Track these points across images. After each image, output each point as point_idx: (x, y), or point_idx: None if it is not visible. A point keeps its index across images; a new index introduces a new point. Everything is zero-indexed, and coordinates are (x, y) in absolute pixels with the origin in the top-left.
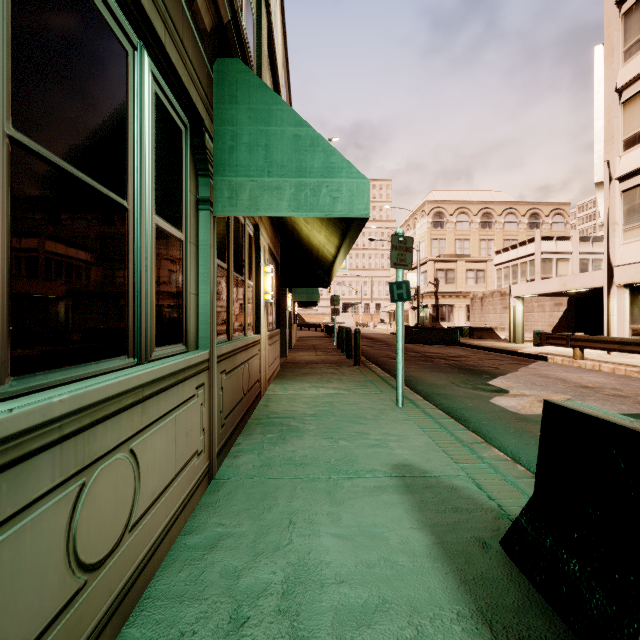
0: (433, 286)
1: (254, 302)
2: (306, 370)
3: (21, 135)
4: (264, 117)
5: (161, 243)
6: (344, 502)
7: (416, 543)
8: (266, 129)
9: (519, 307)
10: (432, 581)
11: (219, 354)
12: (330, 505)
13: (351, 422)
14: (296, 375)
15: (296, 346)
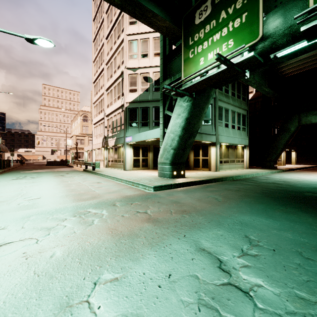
0: (75, 145)
1: None
2: None
3: None
4: None
5: None
6: None
7: None
8: None
9: (86, 154)
10: None
11: None
12: None
13: None
14: None
15: None
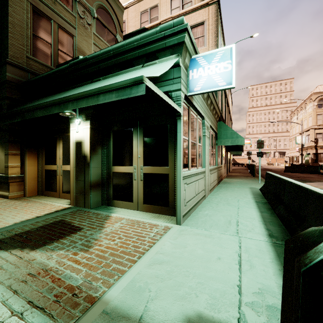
0: (313, 143)
1: (220, 157)
2: (235, 177)
3: (211, 149)
4: (226, 130)
5: (214, 152)
6: (239, 188)
7: (248, 190)
8: (226, 131)
9: None
10: (248, 191)
11: (218, 167)
12: (236, 188)
13: (244, 184)
14: (231, 177)
15: (231, 171)
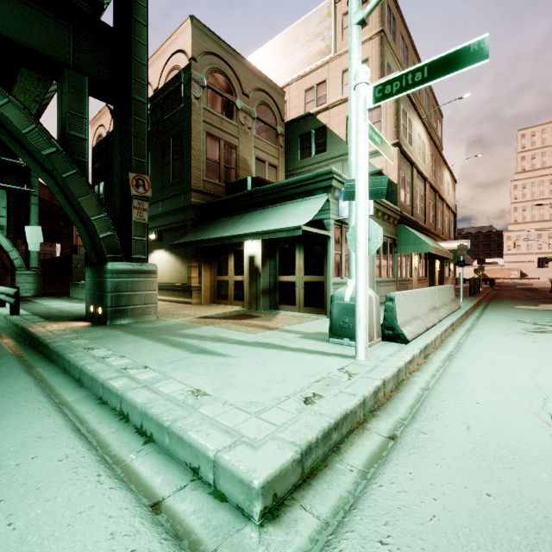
0: None
1: (410, 268)
2: None
3: (382, 259)
4: (407, 234)
5: (390, 262)
6: None
7: None
8: (407, 237)
9: None
10: None
11: (398, 280)
12: None
13: None
14: None
15: None
